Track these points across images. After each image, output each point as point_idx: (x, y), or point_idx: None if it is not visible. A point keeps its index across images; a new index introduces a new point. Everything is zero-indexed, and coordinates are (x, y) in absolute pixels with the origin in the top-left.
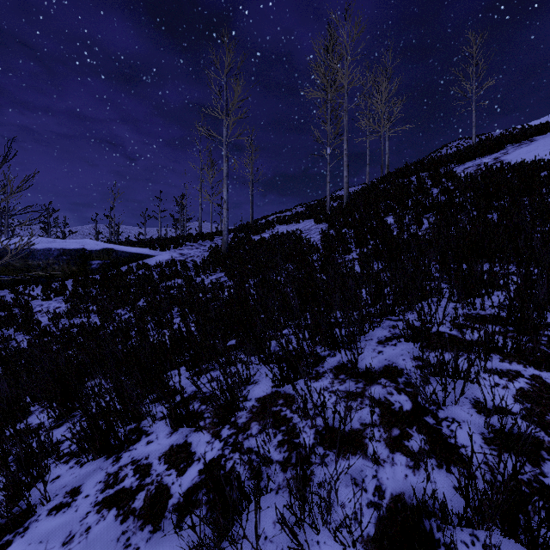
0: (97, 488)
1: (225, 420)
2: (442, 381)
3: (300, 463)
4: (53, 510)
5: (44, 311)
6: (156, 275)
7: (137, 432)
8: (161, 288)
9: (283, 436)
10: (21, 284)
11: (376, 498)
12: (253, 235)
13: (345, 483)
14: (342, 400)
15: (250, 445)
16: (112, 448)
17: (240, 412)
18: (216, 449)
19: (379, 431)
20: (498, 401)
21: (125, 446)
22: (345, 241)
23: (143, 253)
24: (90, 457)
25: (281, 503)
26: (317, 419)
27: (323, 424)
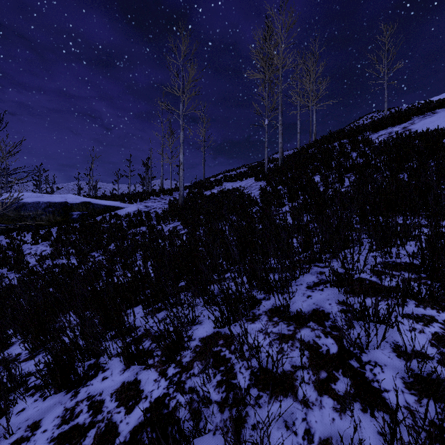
0: (55, 423)
1: (171, 359)
2: (365, 328)
3: (235, 407)
4: (14, 444)
5: (32, 254)
6: (125, 223)
7: (95, 368)
8: (129, 234)
9: (221, 376)
10: (14, 231)
11: (306, 441)
12: (204, 190)
13: (276, 425)
14: (275, 342)
15: (192, 385)
16: (71, 383)
17: (185, 351)
18: (161, 387)
19: (308, 374)
20: (416, 345)
21: (84, 381)
22: (279, 196)
23: (115, 206)
24: (53, 391)
25: (218, 444)
26: (252, 360)
27: (258, 366)
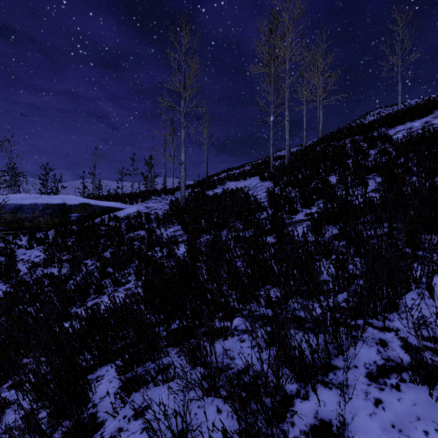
0: None
1: None
2: None
3: None
4: None
5: (23, 261)
6: (124, 226)
7: None
8: (126, 240)
9: None
10: (11, 233)
11: None
12: (207, 190)
13: None
14: None
15: None
16: None
17: None
18: None
19: None
20: None
21: None
22: (290, 200)
23: (115, 207)
24: None
25: None
26: None
27: None
